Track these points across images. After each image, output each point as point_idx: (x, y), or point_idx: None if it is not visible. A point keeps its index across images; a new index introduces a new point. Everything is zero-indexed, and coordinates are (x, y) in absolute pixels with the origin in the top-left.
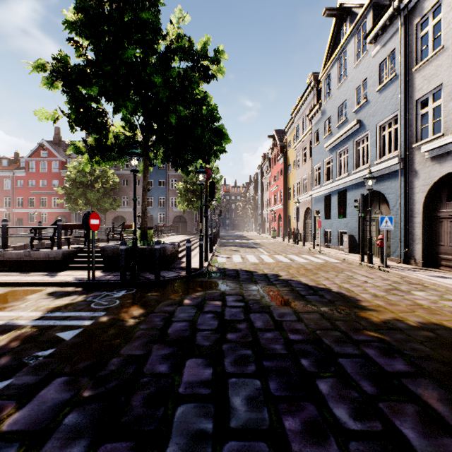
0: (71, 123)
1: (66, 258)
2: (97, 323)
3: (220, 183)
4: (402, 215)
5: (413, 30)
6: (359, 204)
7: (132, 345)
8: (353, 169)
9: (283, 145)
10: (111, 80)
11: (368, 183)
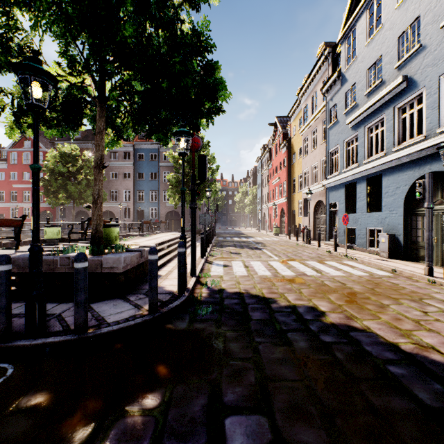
0: None
1: None
2: None
3: (216, 174)
4: None
5: None
6: (422, 189)
7: None
8: (394, 146)
9: (286, 132)
10: None
11: None
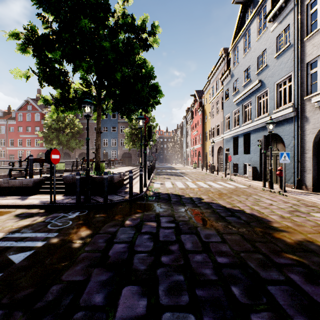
0: (40, 80)
1: (36, 185)
2: (47, 245)
3: (156, 128)
4: (295, 152)
5: (304, 9)
6: (261, 143)
7: (74, 269)
8: (255, 117)
9: (201, 101)
10: (70, 45)
11: (269, 127)
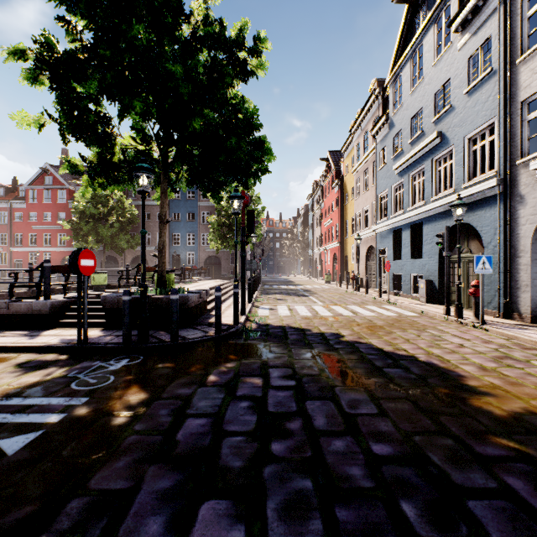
0: (63, 131)
1: (55, 312)
2: (68, 420)
3: (262, 216)
4: (501, 254)
5: (517, 9)
6: (443, 240)
7: (113, 466)
8: (432, 196)
9: (339, 169)
10: (113, 70)
11: (456, 212)
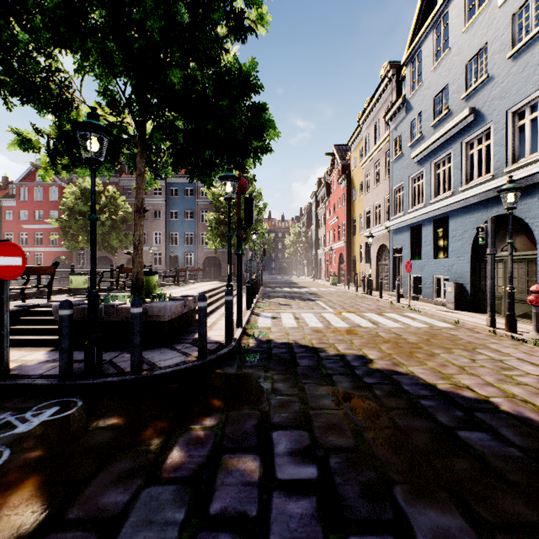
0: (4, 91)
1: None
2: None
3: (264, 213)
4: None
5: None
6: (485, 234)
7: None
8: (461, 185)
9: (346, 164)
10: None
11: (508, 198)
